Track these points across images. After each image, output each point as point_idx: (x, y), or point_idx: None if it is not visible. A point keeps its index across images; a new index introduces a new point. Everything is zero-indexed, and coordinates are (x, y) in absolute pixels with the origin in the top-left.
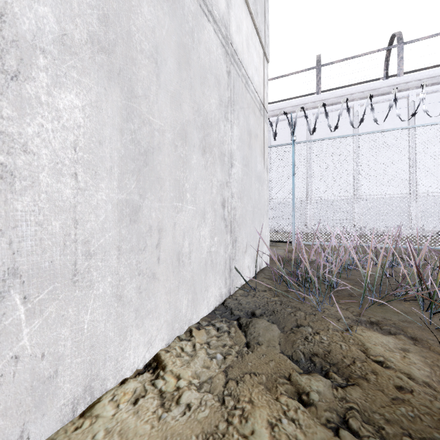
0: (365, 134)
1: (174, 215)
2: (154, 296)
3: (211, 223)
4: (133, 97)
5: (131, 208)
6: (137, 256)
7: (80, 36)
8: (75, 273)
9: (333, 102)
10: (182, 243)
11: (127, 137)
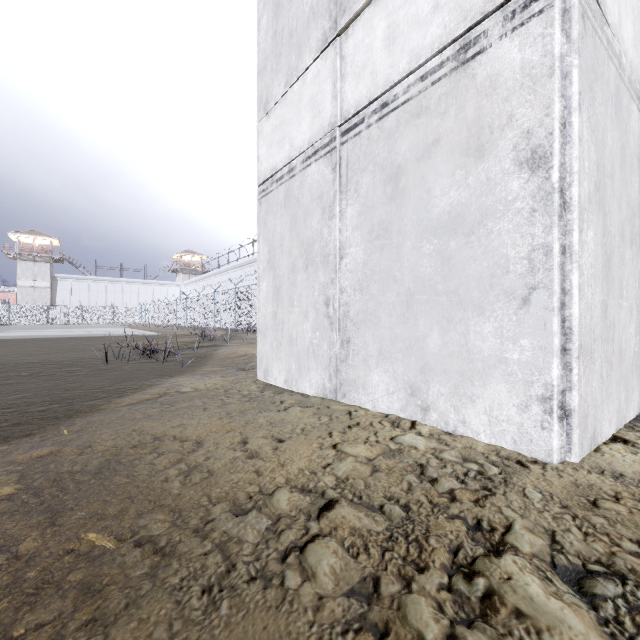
0: None
1: (618, 312)
2: (611, 383)
3: (634, 320)
4: (605, 216)
5: (604, 307)
6: (606, 346)
7: (592, 189)
8: (591, 352)
9: None
10: (621, 338)
11: (603, 250)
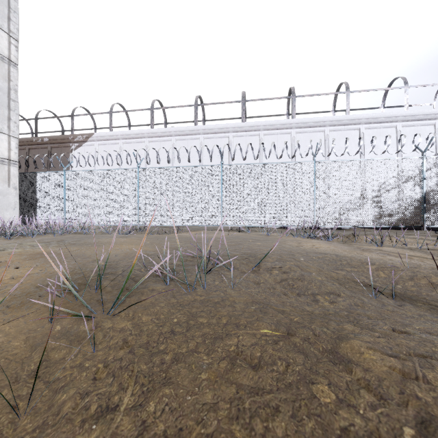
0: (95, 170)
1: None
2: None
3: None
4: None
5: None
6: None
7: None
8: None
9: (160, 135)
10: None
11: None
